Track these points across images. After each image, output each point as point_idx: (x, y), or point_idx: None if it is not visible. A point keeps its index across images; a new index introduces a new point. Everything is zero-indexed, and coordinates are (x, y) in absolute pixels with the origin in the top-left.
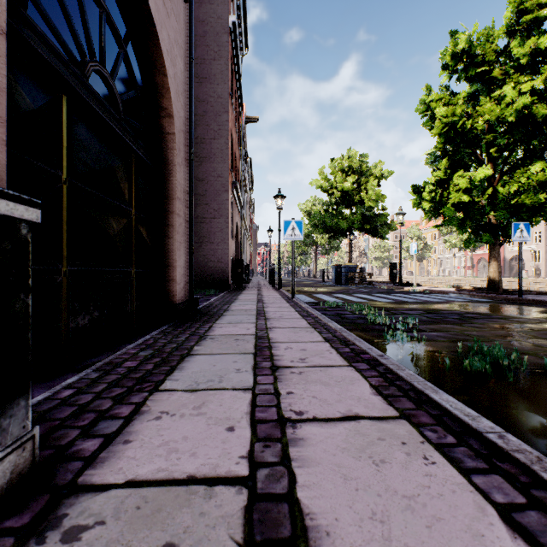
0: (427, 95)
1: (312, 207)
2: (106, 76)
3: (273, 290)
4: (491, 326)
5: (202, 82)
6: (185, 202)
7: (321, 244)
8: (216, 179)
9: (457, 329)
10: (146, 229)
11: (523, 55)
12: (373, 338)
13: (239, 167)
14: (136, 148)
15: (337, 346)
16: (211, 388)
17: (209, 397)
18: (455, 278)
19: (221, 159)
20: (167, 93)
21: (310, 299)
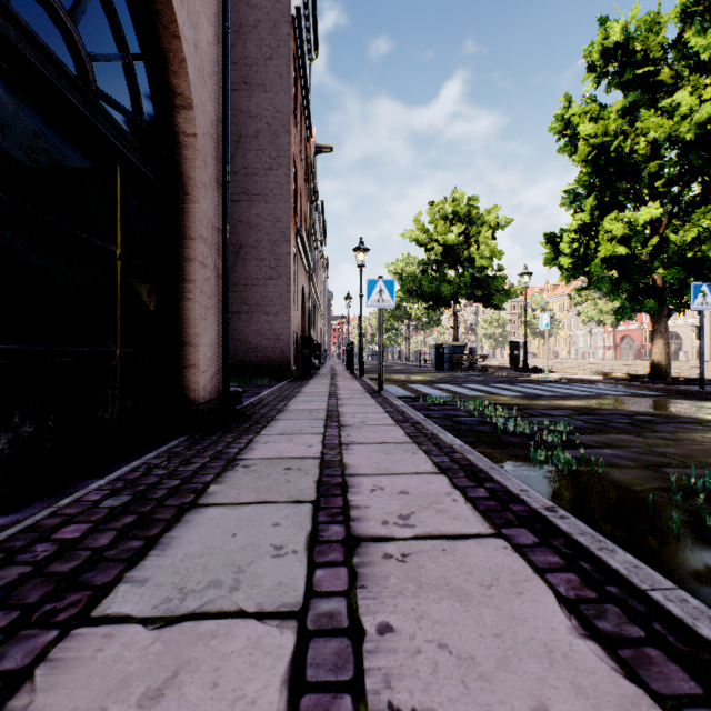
0: (566, 108)
1: (404, 267)
2: (55, 7)
3: (352, 378)
4: (688, 438)
5: (254, 90)
6: (217, 247)
7: (416, 317)
8: (273, 224)
9: (640, 443)
10: (146, 284)
11: (705, 48)
12: (514, 460)
13: (307, 212)
14: (123, 147)
15: (462, 484)
16: (208, 611)
17: (196, 646)
18: (593, 361)
19: (281, 197)
20: (181, 68)
21: (405, 392)
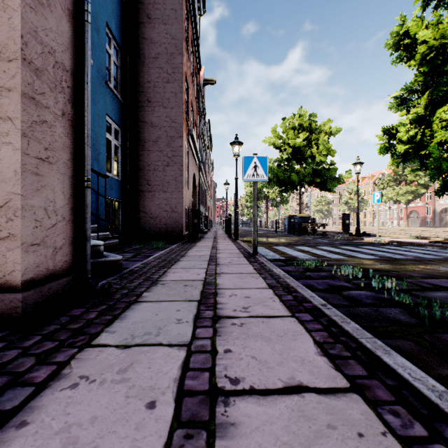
0: (400, 26)
1: None
2: None
3: (229, 241)
4: None
5: (155, 23)
6: (69, 92)
7: (272, 198)
8: (170, 124)
9: None
10: None
11: None
12: None
13: (197, 123)
14: None
15: None
16: None
17: None
18: (391, 228)
19: (175, 103)
20: None
21: (274, 254)
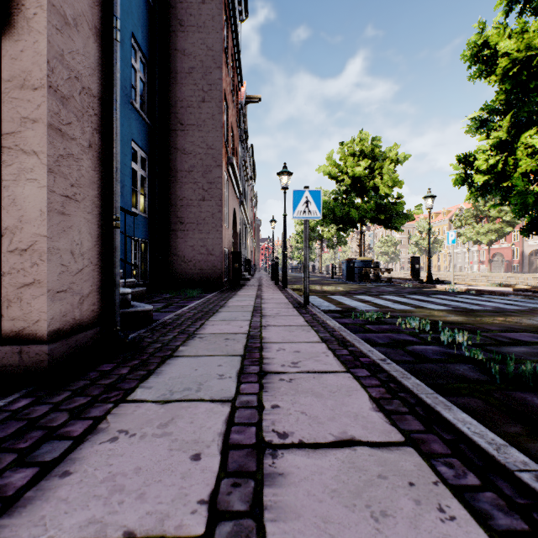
0: (479, 35)
1: None
2: None
3: (276, 289)
4: None
5: (189, 31)
6: (96, 121)
7: (327, 238)
8: (206, 151)
9: None
10: None
11: None
12: None
13: (238, 149)
14: None
15: None
16: None
17: None
18: (470, 273)
19: (212, 126)
20: None
21: (329, 304)
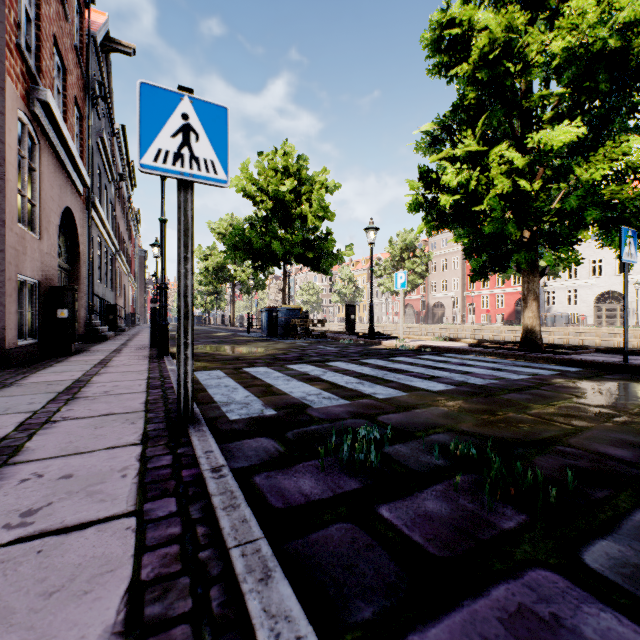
0: (442, 13)
1: (228, 228)
2: None
3: (143, 359)
4: None
5: None
6: None
7: (242, 280)
8: None
9: None
10: None
11: None
12: None
13: (85, 109)
14: None
15: None
16: None
17: None
18: (389, 325)
19: None
20: None
21: (247, 396)
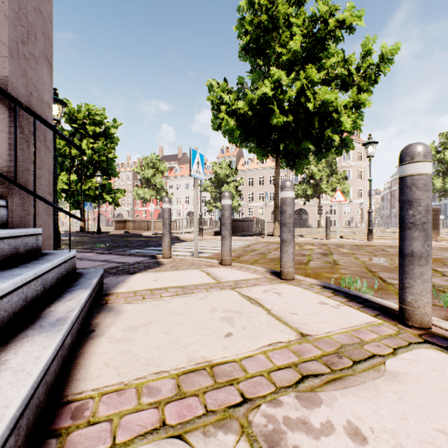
0: None
1: None
2: None
3: None
4: None
5: None
6: None
7: None
8: None
9: None
10: None
11: (91, 131)
12: None
13: None
14: None
15: None
16: None
17: None
18: None
19: None
20: None
21: None
